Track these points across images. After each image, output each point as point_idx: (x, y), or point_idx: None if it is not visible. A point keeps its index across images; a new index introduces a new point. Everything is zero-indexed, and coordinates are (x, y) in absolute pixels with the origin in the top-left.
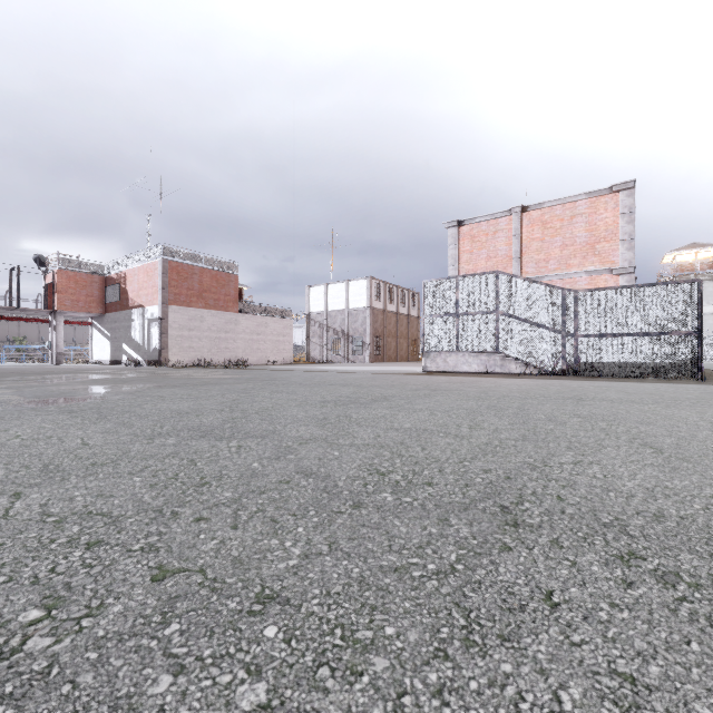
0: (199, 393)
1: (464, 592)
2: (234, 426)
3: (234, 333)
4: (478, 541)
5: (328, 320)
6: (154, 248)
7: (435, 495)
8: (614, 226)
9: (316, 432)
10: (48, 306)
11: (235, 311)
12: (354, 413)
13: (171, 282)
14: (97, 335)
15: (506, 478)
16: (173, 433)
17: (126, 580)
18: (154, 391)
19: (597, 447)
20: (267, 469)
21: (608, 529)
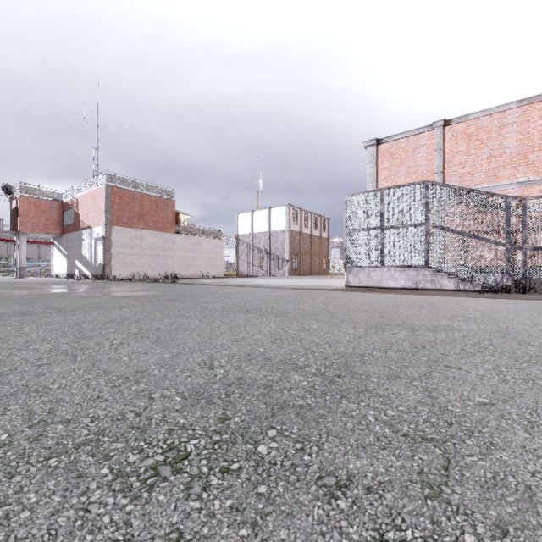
0: None
1: None
2: None
3: (171, 251)
4: None
5: (253, 240)
6: (99, 176)
7: None
8: None
9: None
10: (14, 228)
11: (172, 232)
12: None
13: (113, 205)
14: (57, 253)
15: None
16: None
17: None
18: None
19: None
20: None
21: None
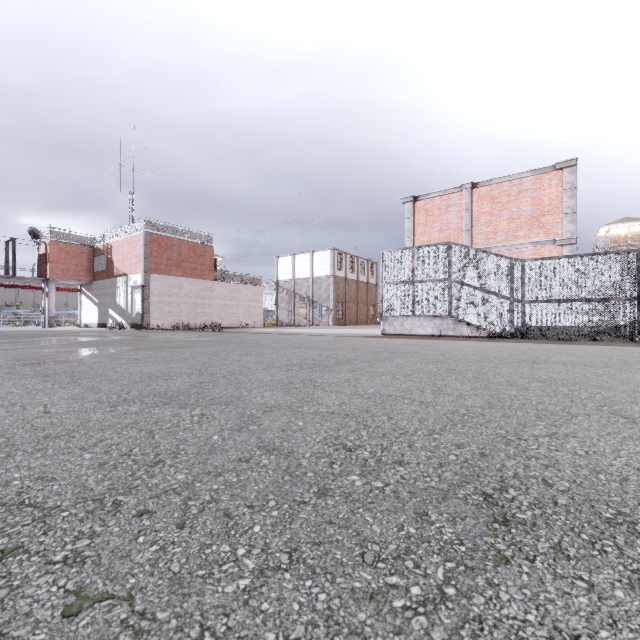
0: (173, 356)
1: (462, 638)
2: (200, 391)
3: (210, 299)
4: (466, 548)
5: (294, 287)
6: (137, 222)
7: (407, 478)
8: (557, 201)
9: (281, 398)
10: (41, 275)
11: (211, 279)
12: (319, 377)
13: (152, 253)
14: (86, 301)
15: (481, 455)
16: (138, 400)
17: (30, 616)
18: (130, 354)
19: (567, 416)
20: (228, 443)
21: (615, 529)
